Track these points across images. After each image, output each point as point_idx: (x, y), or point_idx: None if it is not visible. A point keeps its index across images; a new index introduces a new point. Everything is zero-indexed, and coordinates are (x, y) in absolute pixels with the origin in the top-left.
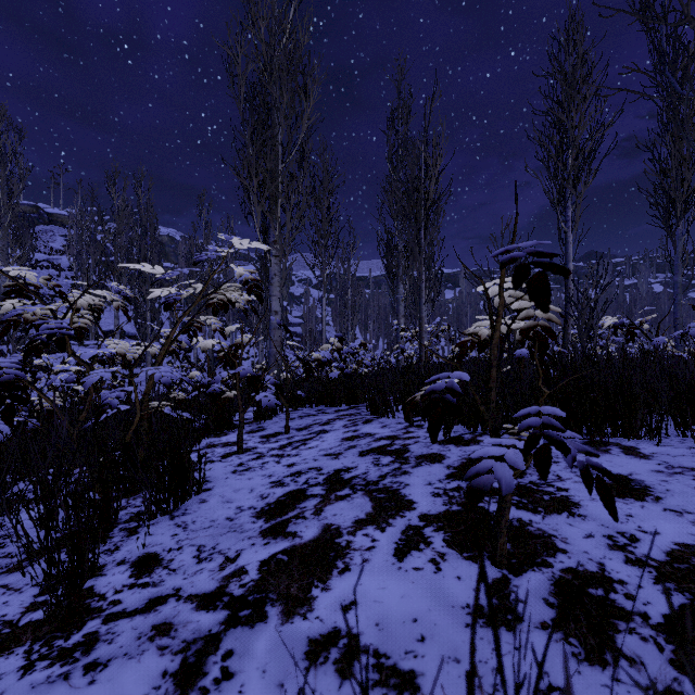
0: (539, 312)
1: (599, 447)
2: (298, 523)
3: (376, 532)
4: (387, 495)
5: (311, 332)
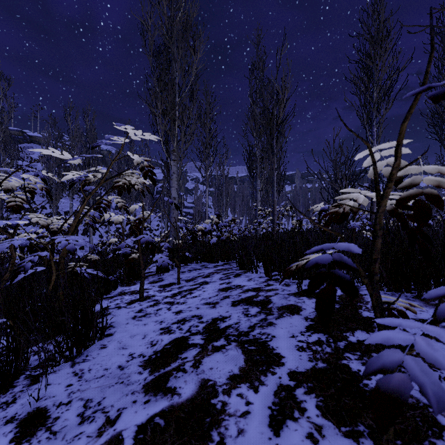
0: (428, 178)
1: (429, 302)
2: (178, 377)
3: (249, 392)
4: (257, 348)
5: (199, 212)
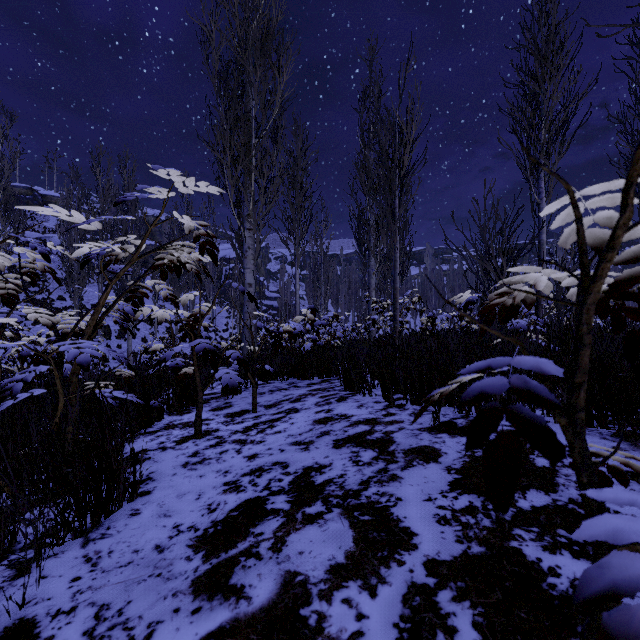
0: None
1: (638, 443)
2: (247, 568)
3: (362, 596)
4: (373, 518)
5: (286, 306)
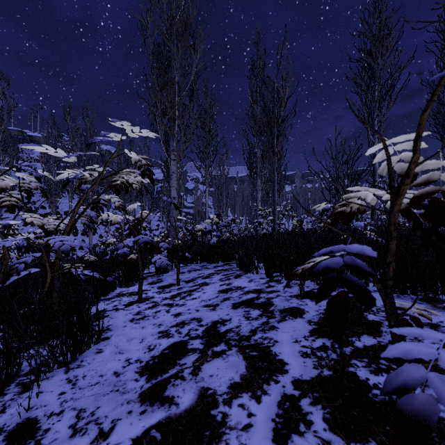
0: None
1: (436, 304)
2: (176, 385)
3: (251, 402)
4: (259, 353)
5: (199, 212)
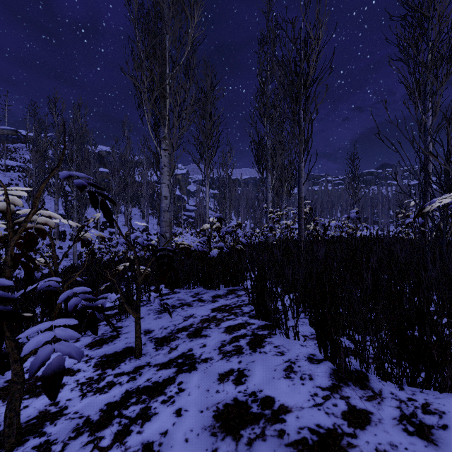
0: None
1: None
2: None
3: None
4: None
5: (200, 216)
